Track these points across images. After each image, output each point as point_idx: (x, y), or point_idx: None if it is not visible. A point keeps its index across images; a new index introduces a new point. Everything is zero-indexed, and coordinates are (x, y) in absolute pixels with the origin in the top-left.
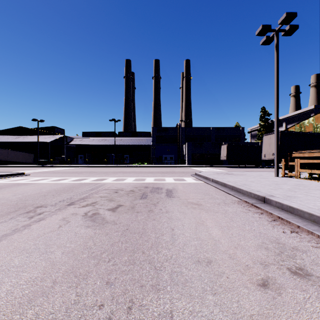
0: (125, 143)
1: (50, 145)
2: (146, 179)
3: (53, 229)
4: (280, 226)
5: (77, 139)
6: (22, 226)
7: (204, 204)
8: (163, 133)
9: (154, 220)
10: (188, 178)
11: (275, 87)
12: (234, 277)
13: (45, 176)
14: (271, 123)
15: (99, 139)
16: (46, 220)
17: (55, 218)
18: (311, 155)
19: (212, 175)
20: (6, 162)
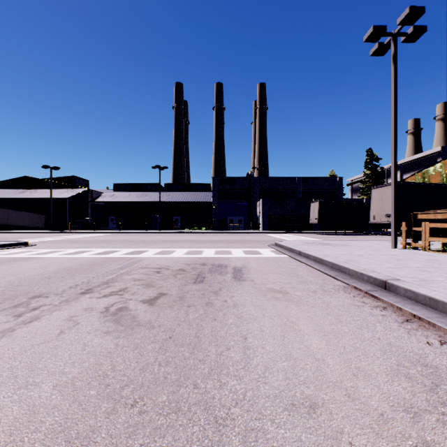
0: (175, 199)
1: (69, 203)
2: (204, 251)
3: (48, 338)
4: (420, 331)
5: (106, 194)
6: (0, 332)
7: (292, 292)
8: (228, 185)
9: (215, 320)
10: (264, 250)
11: (392, 117)
12: (363, 444)
13: (57, 247)
14: (381, 171)
15: (137, 194)
16: (42, 320)
17: (56, 317)
18: (446, 216)
19: (300, 246)
20: (6, 226)
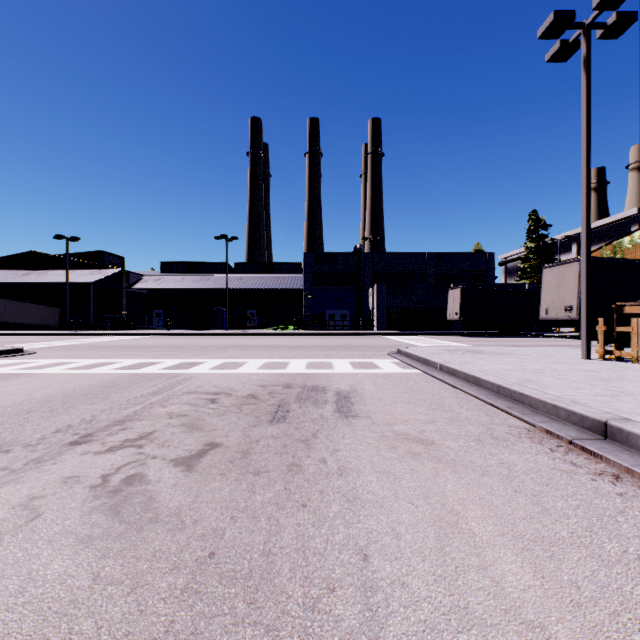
0: (249, 285)
1: (94, 290)
2: (290, 363)
3: None
4: None
5: (149, 278)
6: None
7: (441, 440)
8: (327, 264)
9: (304, 507)
10: (383, 361)
11: (582, 154)
12: None
13: (65, 357)
14: (551, 244)
15: (195, 277)
16: None
17: (2, 500)
18: None
19: (439, 356)
20: (2, 324)
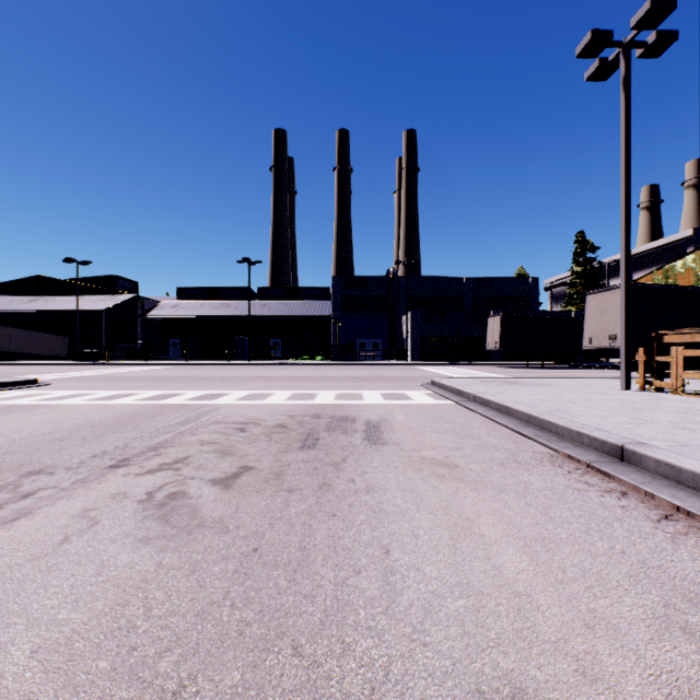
0: (273, 312)
1: (106, 318)
2: (318, 395)
3: (40, 551)
4: (693, 538)
5: (165, 304)
6: None
7: (465, 464)
8: (358, 290)
9: (334, 516)
10: (415, 392)
11: (621, 178)
12: None
13: (83, 388)
14: (599, 267)
15: (214, 303)
16: (35, 516)
17: (61, 511)
18: None
19: (473, 386)
20: (7, 355)
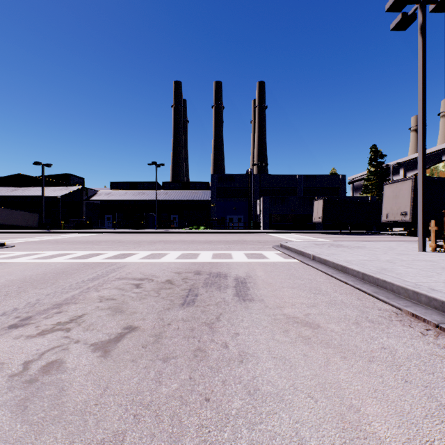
0: (172, 198)
1: (63, 201)
2: (200, 254)
3: None
4: None
5: (102, 193)
6: None
7: (325, 323)
8: (228, 183)
9: (207, 402)
10: (269, 252)
11: (419, 98)
12: None
13: (35, 249)
14: (386, 168)
15: (134, 192)
16: None
17: None
18: None
19: (311, 248)
20: None
